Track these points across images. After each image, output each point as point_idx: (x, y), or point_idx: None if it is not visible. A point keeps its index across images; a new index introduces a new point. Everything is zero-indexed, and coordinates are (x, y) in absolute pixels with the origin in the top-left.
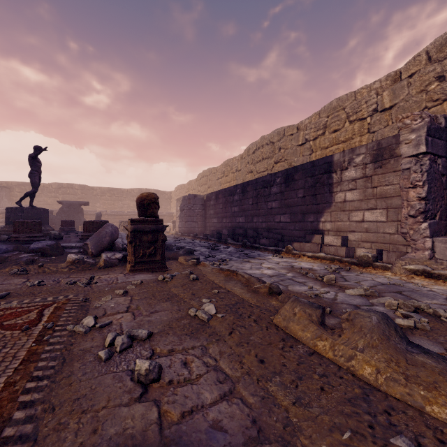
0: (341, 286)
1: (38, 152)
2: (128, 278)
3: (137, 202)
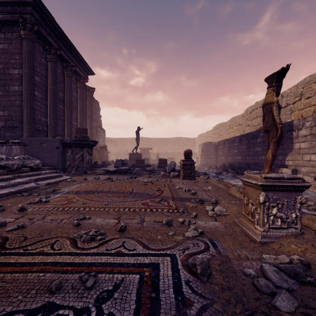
0: None
1: (139, 130)
2: (182, 181)
3: (184, 153)
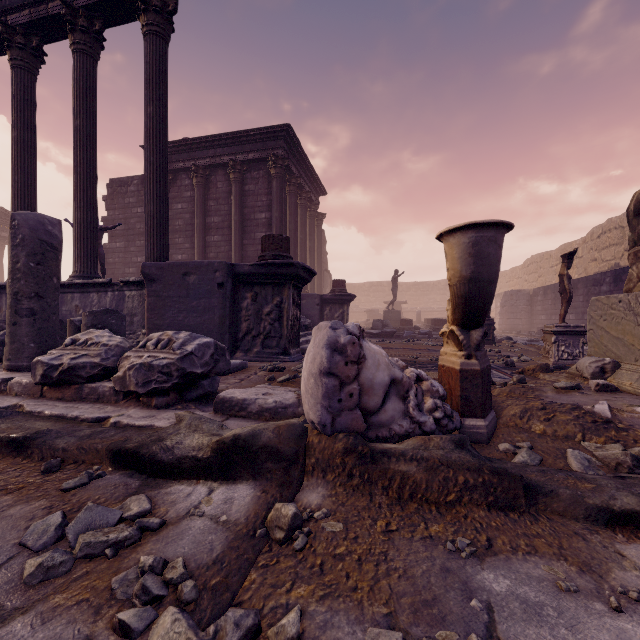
0: None
1: (399, 275)
2: None
3: None
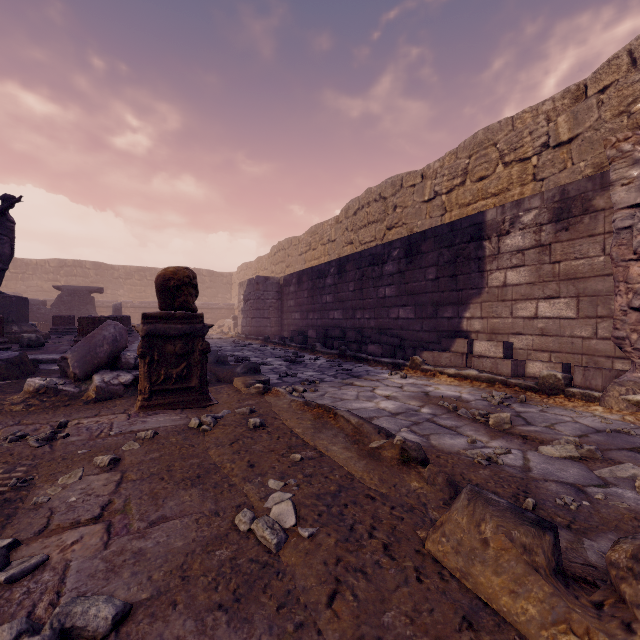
0: (523, 436)
1: (6, 204)
2: (132, 424)
3: (156, 283)
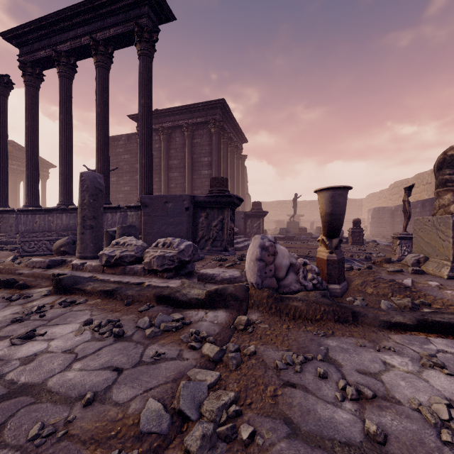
0: None
1: (298, 197)
2: (351, 246)
3: (352, 222)
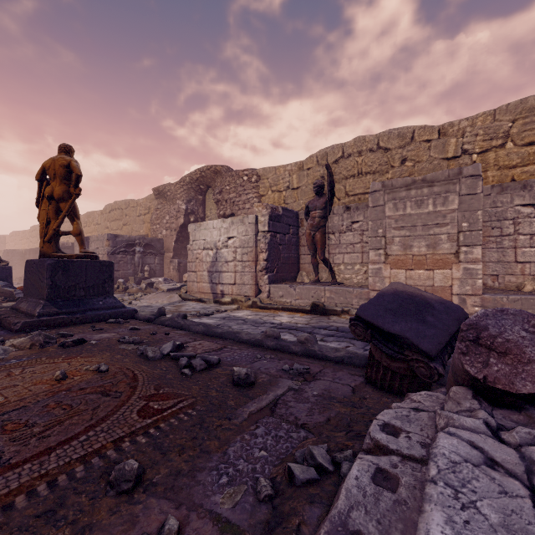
0: None
1: None
2: None
3: None
